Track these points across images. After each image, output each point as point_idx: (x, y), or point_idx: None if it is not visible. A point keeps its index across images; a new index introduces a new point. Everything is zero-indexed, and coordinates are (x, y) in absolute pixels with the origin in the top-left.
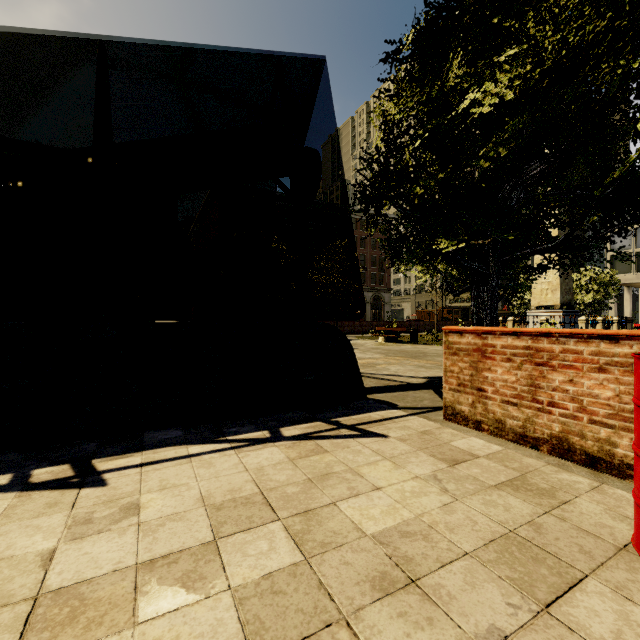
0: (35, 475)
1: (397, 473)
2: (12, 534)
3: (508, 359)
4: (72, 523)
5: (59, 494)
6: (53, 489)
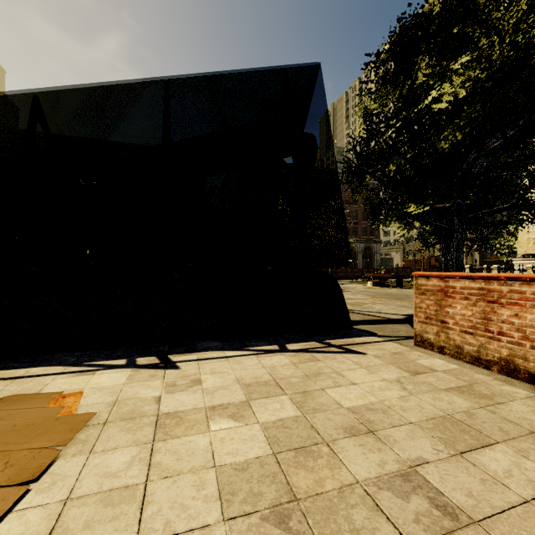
0: (138, 361)
1: (370, 376)
2: (136, 387)
3: (465, 298)
4: (166, 385)
5: (155, 371)
6: (151, 368)
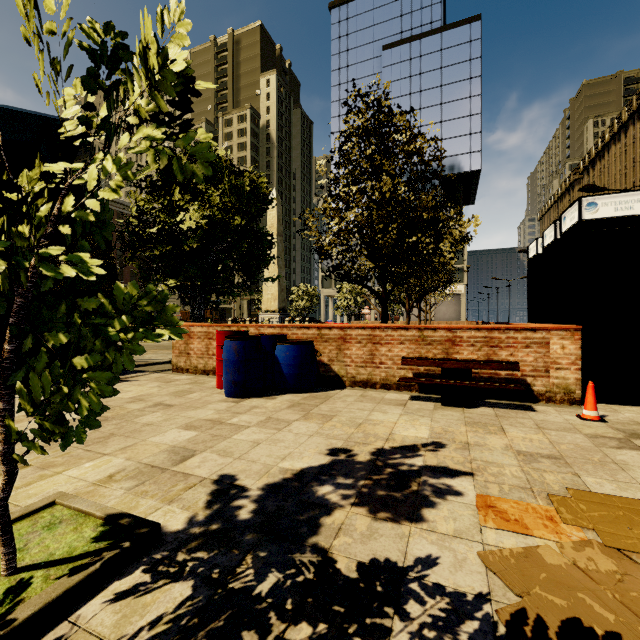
0: None
1: (141, 387)
2: None
3: (199, 338)
4: None
5: None
6: None
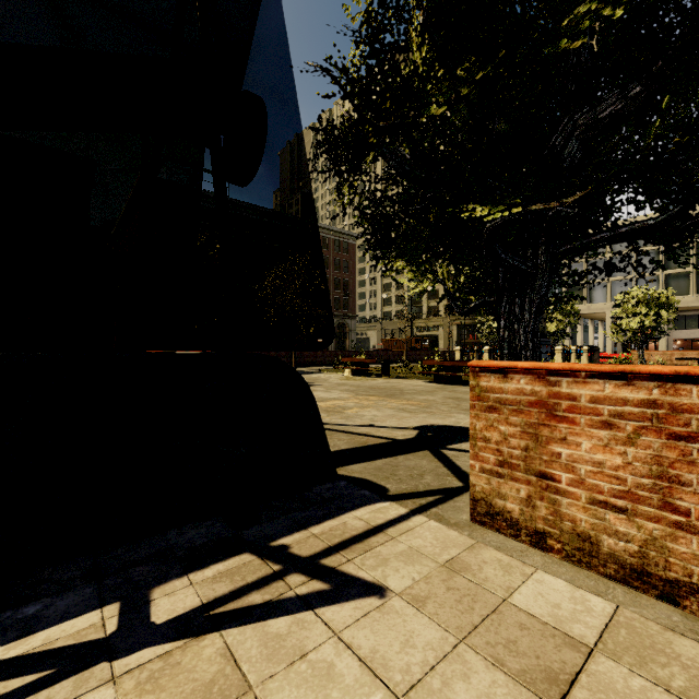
0: None
1: None
2: None
3: (605, 423)
4: None
5: None
6: None
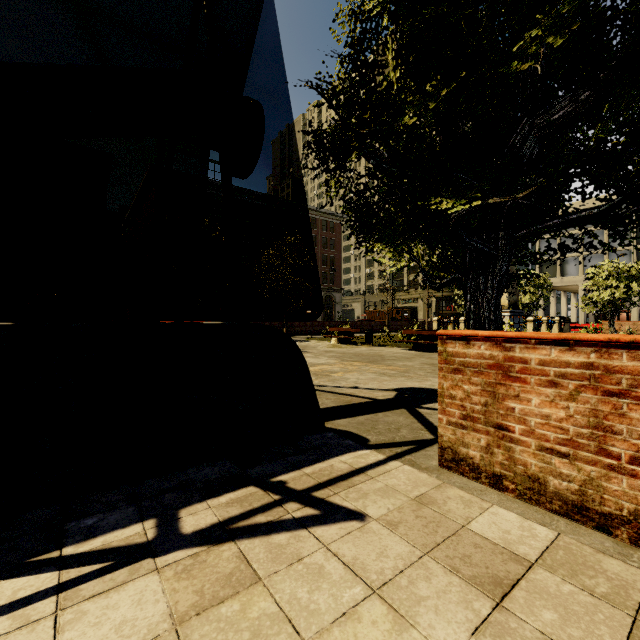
0: None
1: None
2: None
3: (551, 383)
4: None
5: None
6: None
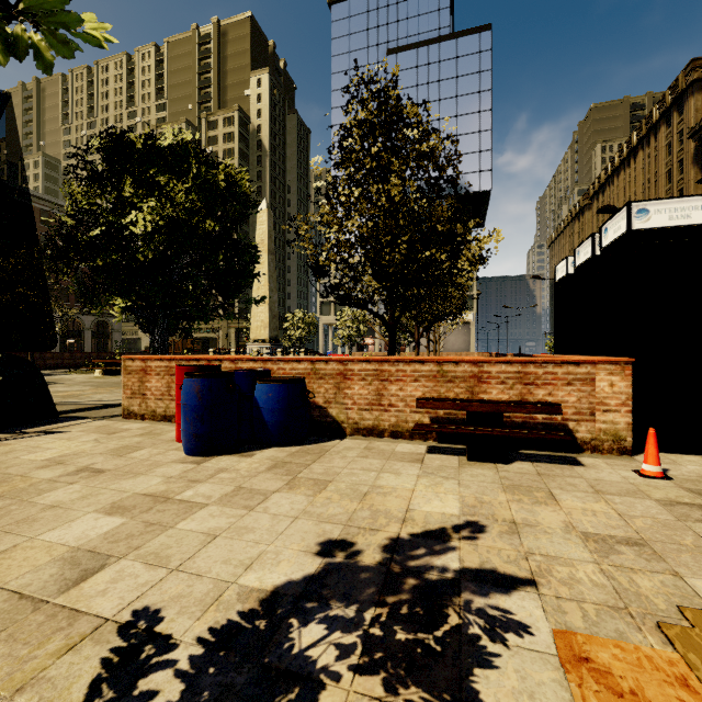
0: None
1: (69, 442)
2: None
3: (158, 374)
4: None
5: None
6: None
